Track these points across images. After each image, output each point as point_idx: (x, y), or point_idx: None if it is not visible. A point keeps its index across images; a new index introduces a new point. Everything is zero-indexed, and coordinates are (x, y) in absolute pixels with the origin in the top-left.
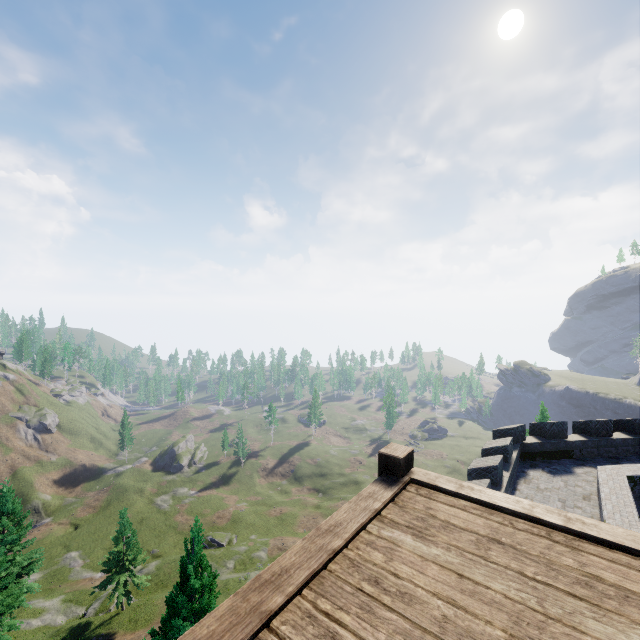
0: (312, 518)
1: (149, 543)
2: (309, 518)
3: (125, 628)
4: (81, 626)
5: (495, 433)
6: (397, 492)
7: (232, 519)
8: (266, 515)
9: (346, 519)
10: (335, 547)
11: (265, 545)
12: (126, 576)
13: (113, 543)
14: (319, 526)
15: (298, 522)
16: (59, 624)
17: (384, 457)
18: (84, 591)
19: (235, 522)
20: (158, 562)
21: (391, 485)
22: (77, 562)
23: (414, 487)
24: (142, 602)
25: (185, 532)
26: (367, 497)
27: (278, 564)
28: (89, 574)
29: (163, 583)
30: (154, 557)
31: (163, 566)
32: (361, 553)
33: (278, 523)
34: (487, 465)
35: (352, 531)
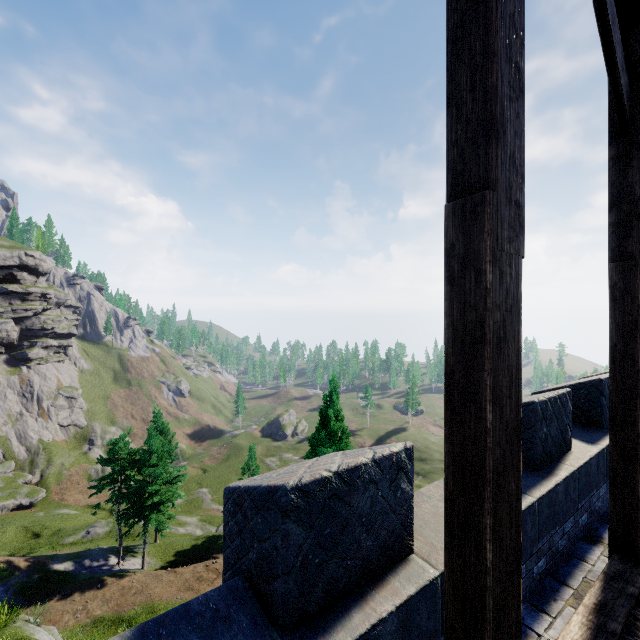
0: None
1: None
2: None
3: None
4: (215, 537)
5: None
6: None
7: None
8: None
9: None
10: None
11: None
12: None
13: None
14: None
15: None
16: (198, 535)
17: None
18: (214, 516)
19: None
20: None
21: None
22: (207, 496)
23: None
24: None
25: None
26: None
27: None
28: (216, 506)
29: None
30: None
31: None
32: None
33: None
34: None
35: None
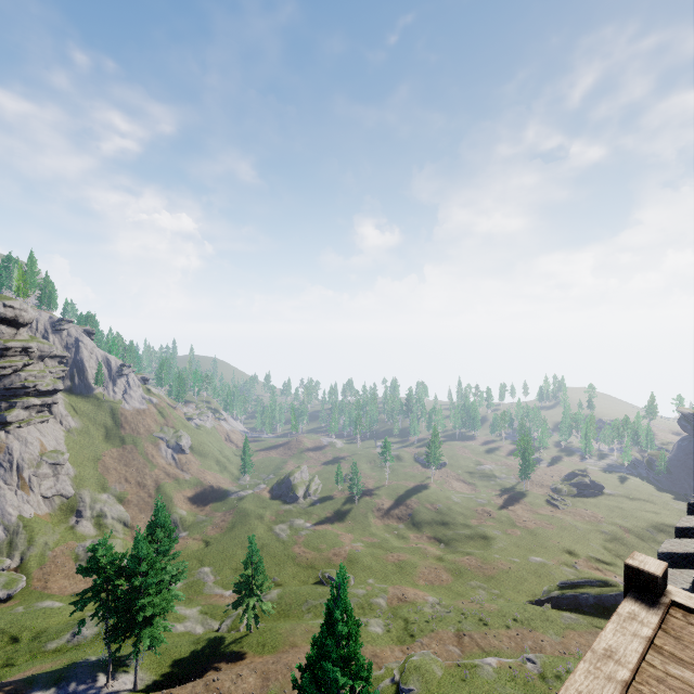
0: (434, 571)
1: (270, 570)
2: (430, 570)
3: (254, 650)
4: (217, 639)
5: (692, 507)
6: (663, 617)
7: (348, 558)
8: (383, 559)
9: (619, 644)
10: (625, 679)
11: (384, 592)
12: (254, 600)
13: (239, 564)
14: (593, 648)
15: (418, 573)
16: (198, 633)
17: (633, 570)
18: (217, 606)
19: (351, 562)
20: (279, 591)
21: (651, 606)
22: (209, 577)
23: (679, 612)
24: (267, 628)
25: (303, 564)
26: (630, 619)
27: (573, 687)
28: (220, 591)
29: (285, 613)
30: (275, 585)
31: (284, 596)
32: (655, 690)
33: (396, 570)
34: (688, 551)
35: (635, 662)
